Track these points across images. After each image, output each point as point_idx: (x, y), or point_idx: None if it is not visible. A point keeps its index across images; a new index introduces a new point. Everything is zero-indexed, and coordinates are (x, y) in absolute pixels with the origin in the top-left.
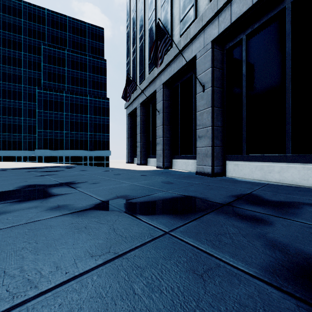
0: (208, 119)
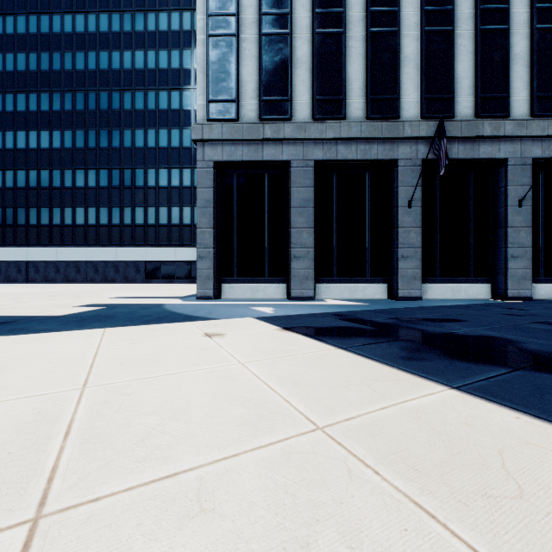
0: (527, 239)
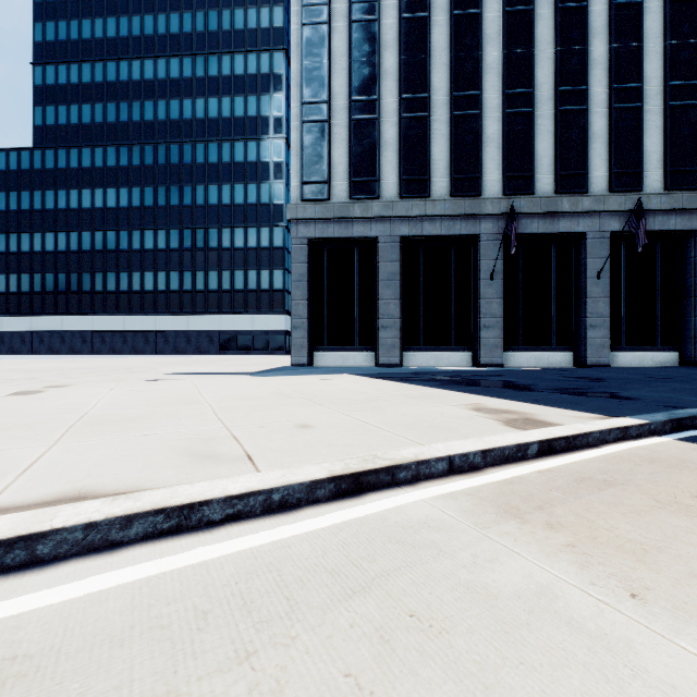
0: (605, 309)
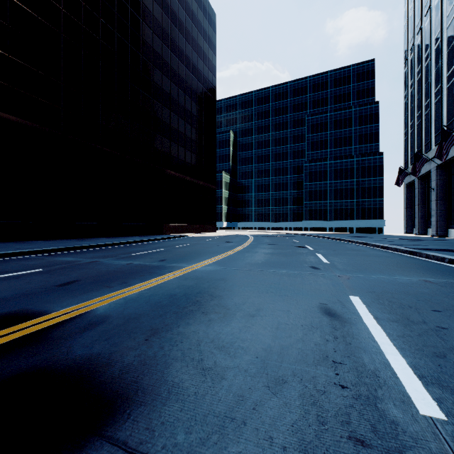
0: None
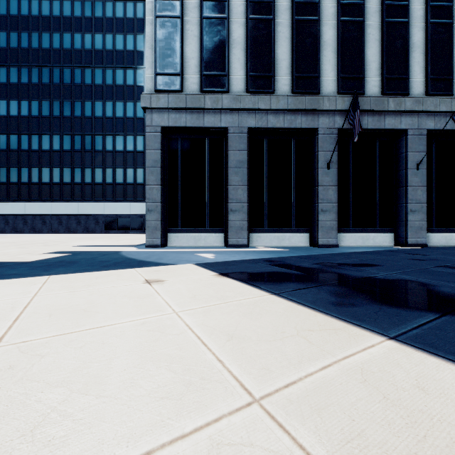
0: (423, 196)
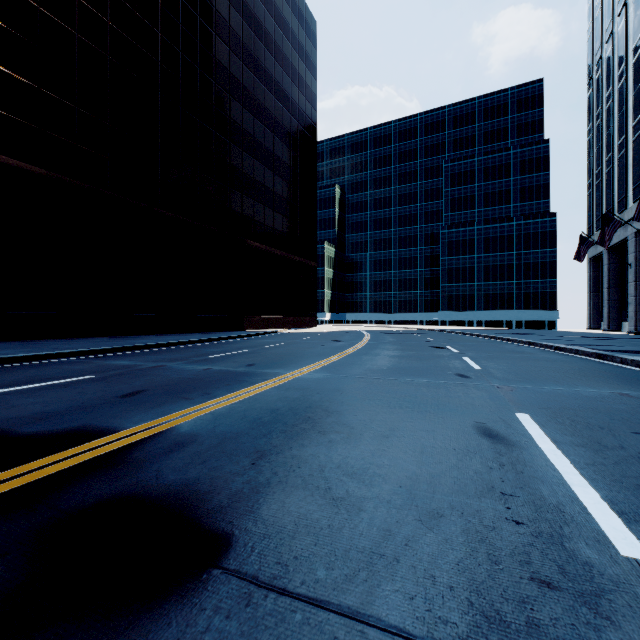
0: None
